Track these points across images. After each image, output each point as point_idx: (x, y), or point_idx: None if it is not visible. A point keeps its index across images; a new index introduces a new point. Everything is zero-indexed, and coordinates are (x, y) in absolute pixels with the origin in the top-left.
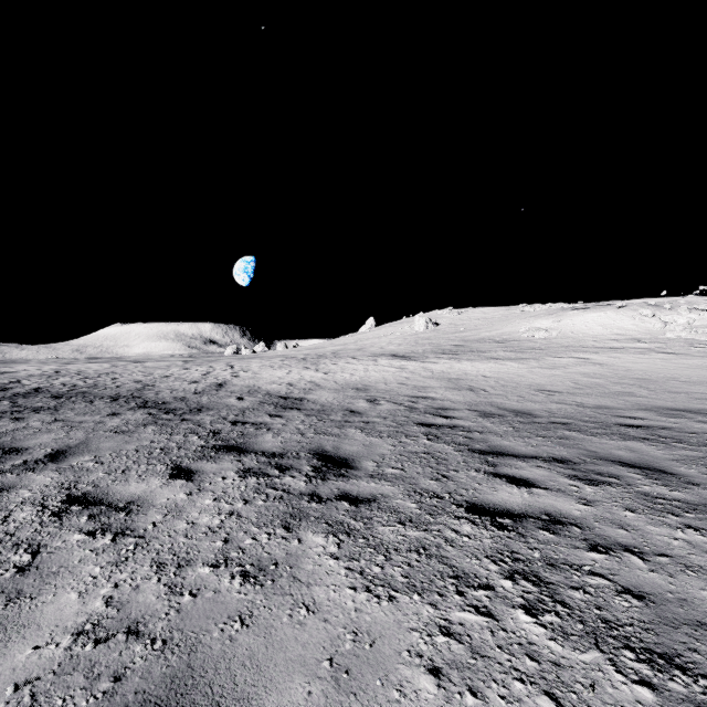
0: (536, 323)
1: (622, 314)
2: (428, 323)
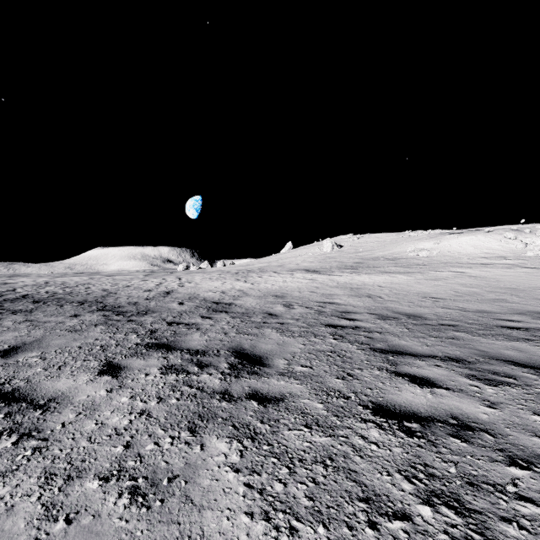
0: (420, 244)
1: (490, 237)
2: (333, 245)
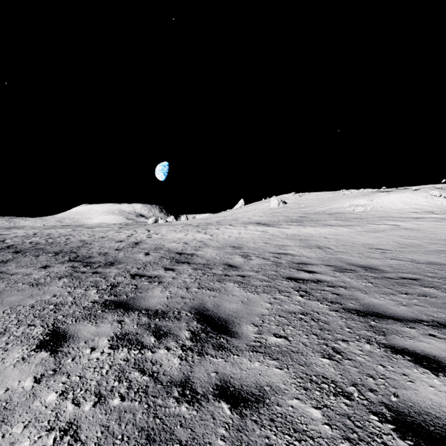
0: (355, 201)
1: (417, 194)
2: (279, 202)
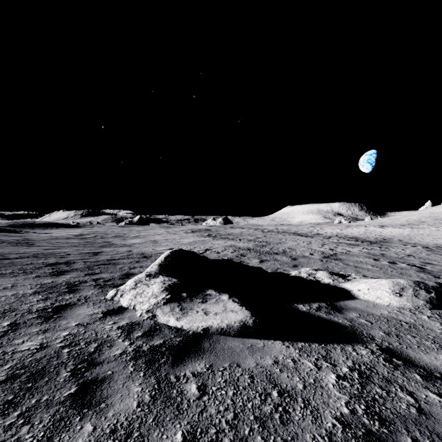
0: None
1: None
2: None
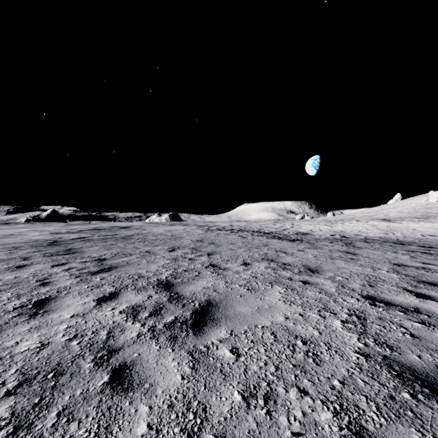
0: None
1: None
2: None
